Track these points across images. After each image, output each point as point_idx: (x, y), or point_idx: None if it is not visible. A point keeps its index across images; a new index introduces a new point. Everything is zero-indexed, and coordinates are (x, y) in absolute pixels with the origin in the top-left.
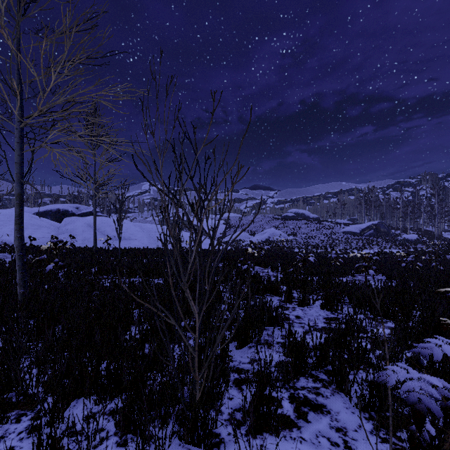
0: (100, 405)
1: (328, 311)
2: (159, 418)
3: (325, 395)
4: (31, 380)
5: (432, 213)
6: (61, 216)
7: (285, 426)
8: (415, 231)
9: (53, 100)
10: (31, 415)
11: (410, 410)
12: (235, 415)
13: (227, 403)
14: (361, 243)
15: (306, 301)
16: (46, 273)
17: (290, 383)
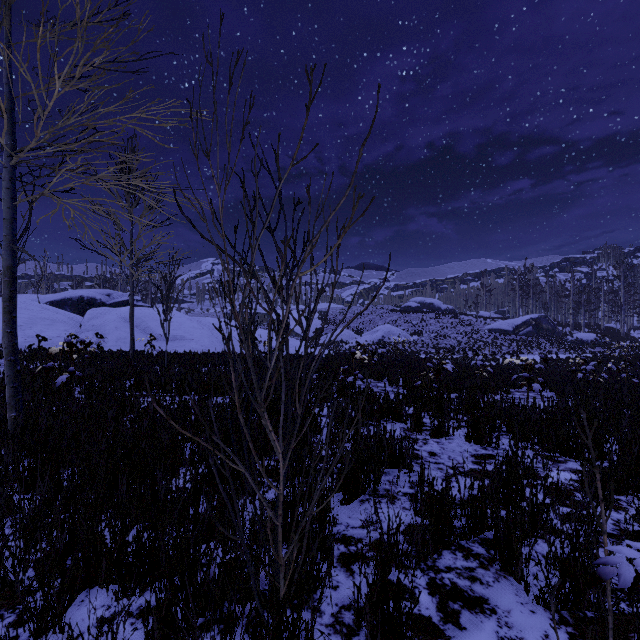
0: (124, 599)
1: (477, 444)
2: (219, 623)
3: (486, 581)
4: (13, 559)
5: (615, 303)
6: (85, 306)
7: (425, 636)
8: (591, 329)
9: (61, 123)
10: (10, 619)
11: (635, 614)
12: (342, 617)
13: (329, 596)
14: (514, 346)
15: (443, 429)
16: (56, 388)
17: (428, 561)
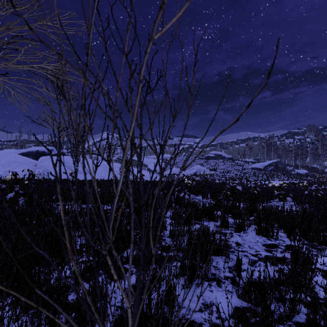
0: None
1: (264, 236)
2: None
3: None
4: None
5: (316, 154)
6: (40, 155)
7: None
8: (303, 167)
9: None
10: None
11: None
12: None
13: None
14: (265, 176)
15: (242, 227)
16: (8, 201)
17: None
